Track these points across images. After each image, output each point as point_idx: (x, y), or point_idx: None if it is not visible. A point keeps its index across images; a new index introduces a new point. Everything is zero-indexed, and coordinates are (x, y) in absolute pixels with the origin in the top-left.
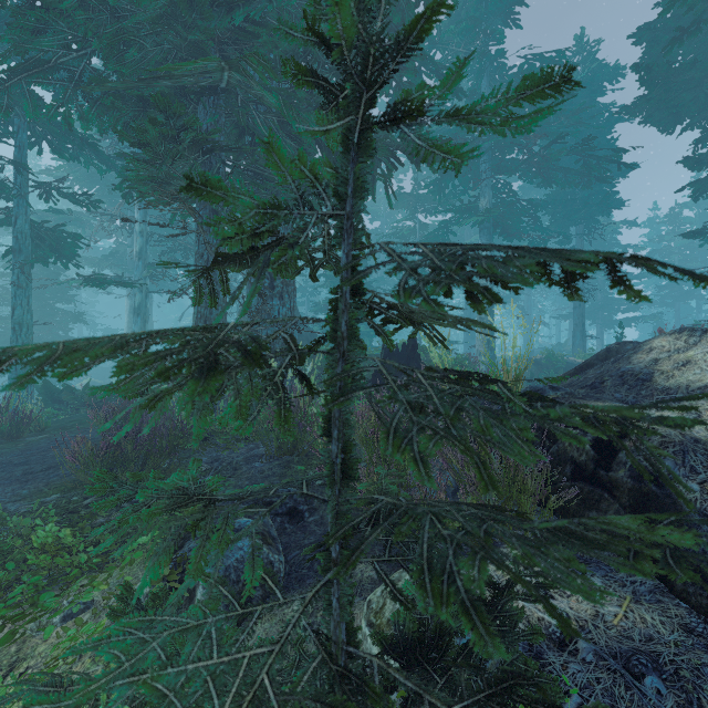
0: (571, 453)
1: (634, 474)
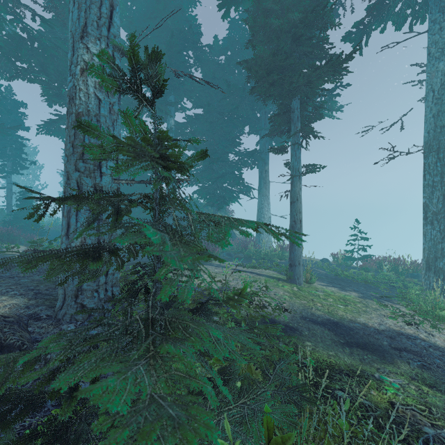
0: None
1: None
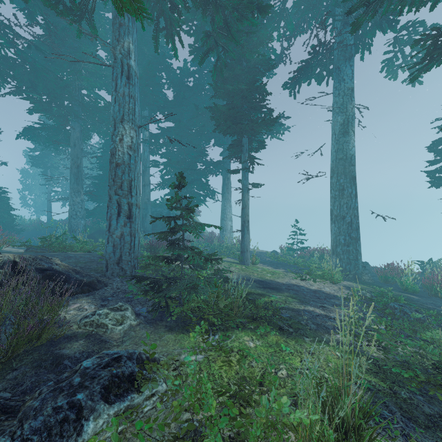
0: (1, 278)
1: (40, 271)
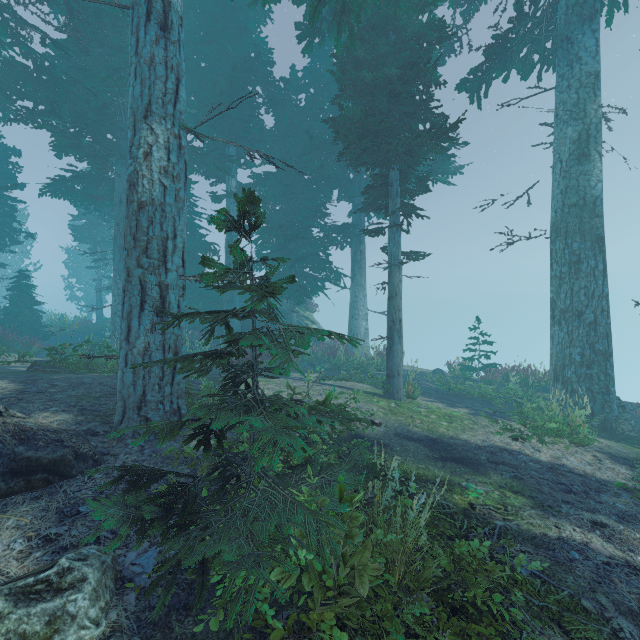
0: None
1: None
